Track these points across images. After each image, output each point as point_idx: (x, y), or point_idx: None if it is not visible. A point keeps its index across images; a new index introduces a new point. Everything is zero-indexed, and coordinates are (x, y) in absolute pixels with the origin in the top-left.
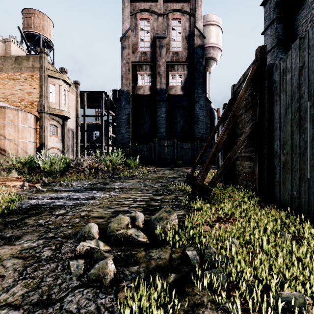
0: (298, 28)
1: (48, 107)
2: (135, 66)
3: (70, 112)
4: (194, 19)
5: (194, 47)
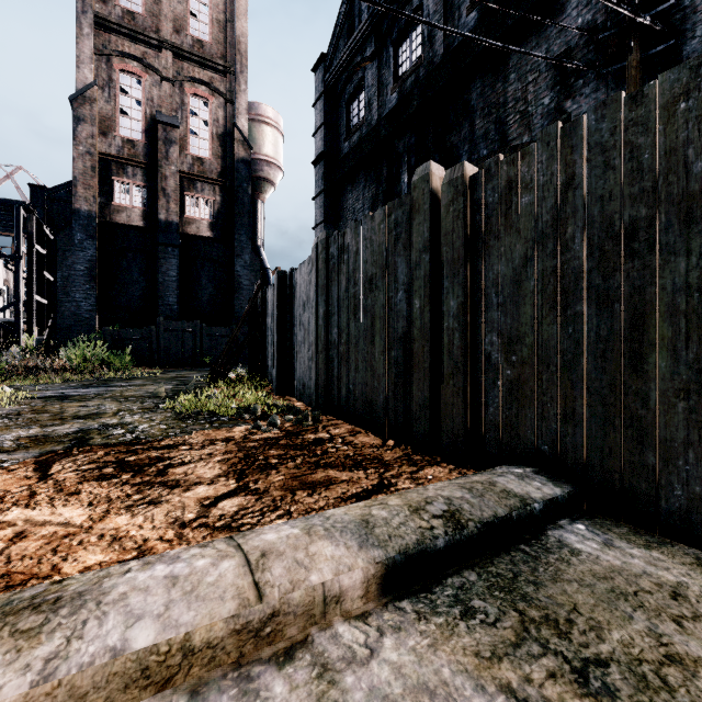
0: (342, 210)
1: None
2: (109, 164)
3: None
4: (234, 110)
5: (234, 159)
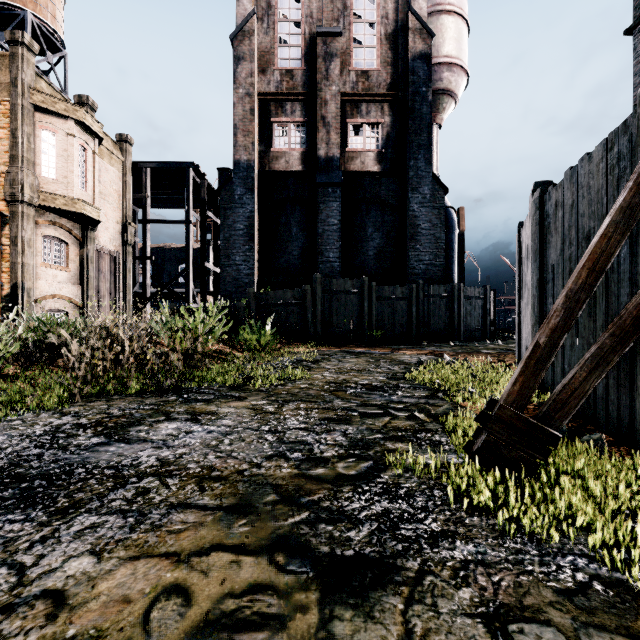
0: None
1: (36, 189)
2: (267, 105)
3: (105, 210)
4: None
5: (408, 58)
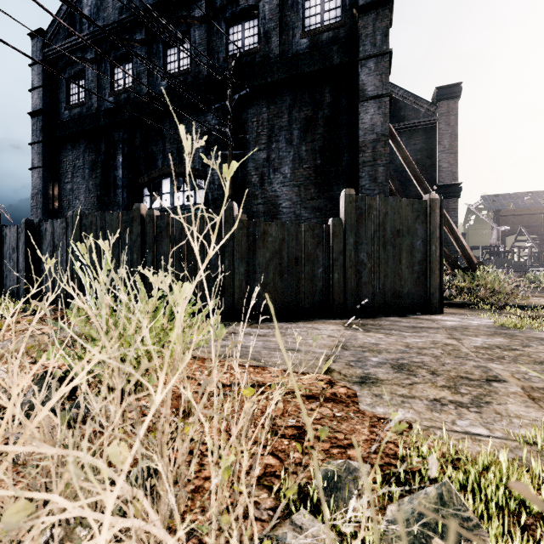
0: (61, 162)
1: None
2: None
3: None
4: None
5: None
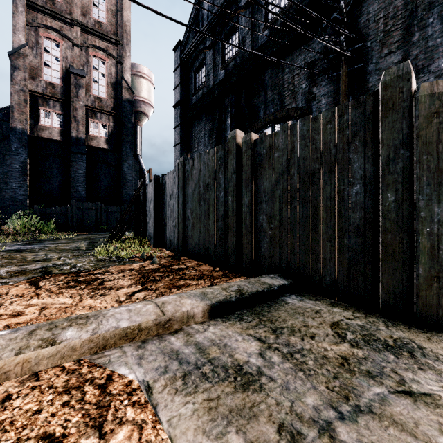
0: (191, 136)
1: None
2: (36, 98)
3: None
4: (122, 68)
5: (122, 99)
